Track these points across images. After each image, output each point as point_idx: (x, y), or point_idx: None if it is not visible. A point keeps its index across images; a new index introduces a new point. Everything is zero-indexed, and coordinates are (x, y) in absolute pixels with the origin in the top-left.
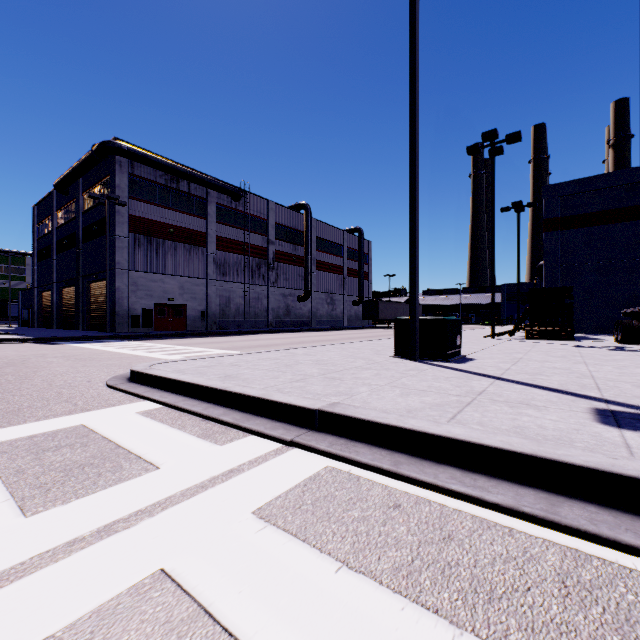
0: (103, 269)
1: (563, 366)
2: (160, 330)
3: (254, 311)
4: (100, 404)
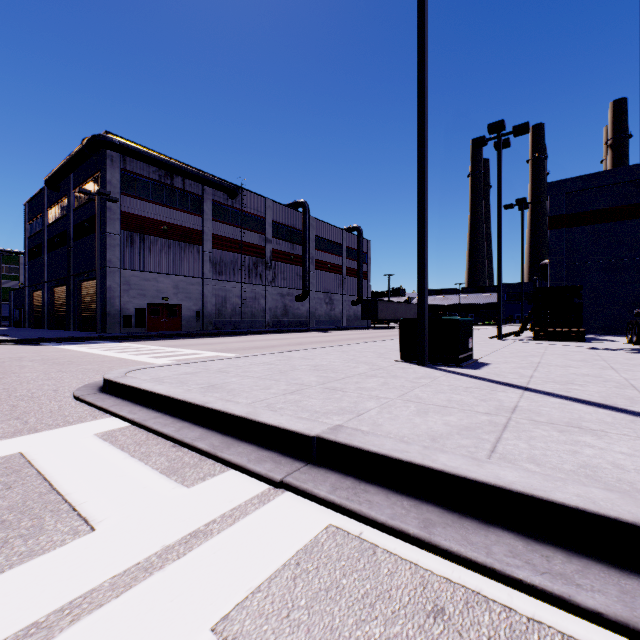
0: (94, 267)
1: (591, 372)
2: (153, 330)
3: (251, 311)
4: (55, 422)
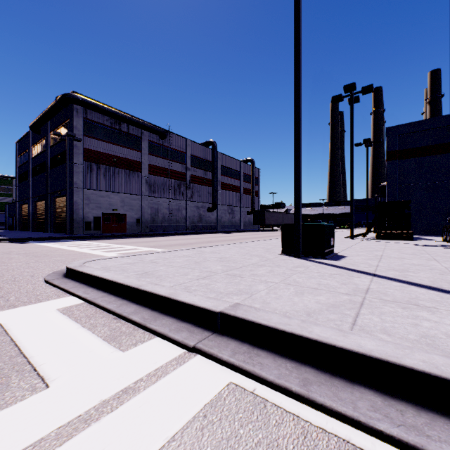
0: (65, 188)
1: (420, 263)
2: (107, 232)
3: (176, 218)
4: (29, 300)
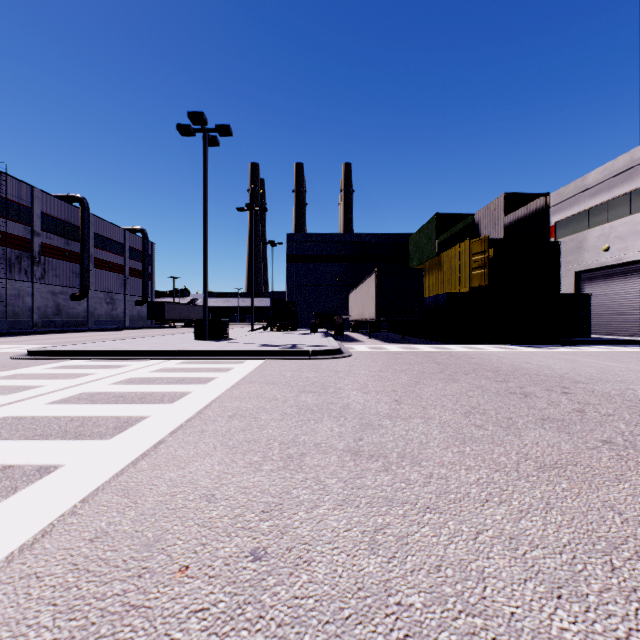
0: None
1: (269, 339)
2: None
3: (13, 310)
4: (50, 362)
